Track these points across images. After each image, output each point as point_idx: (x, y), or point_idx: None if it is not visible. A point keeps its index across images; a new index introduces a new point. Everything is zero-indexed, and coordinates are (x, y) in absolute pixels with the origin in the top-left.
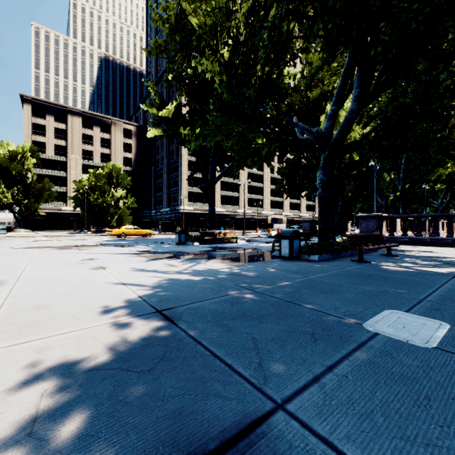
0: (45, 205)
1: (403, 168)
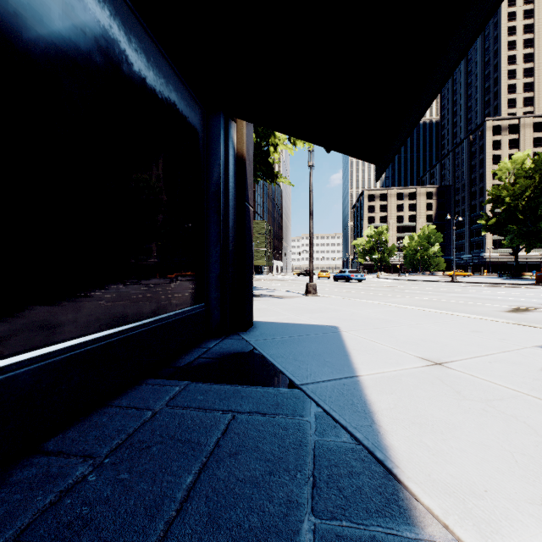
0: None
1: None
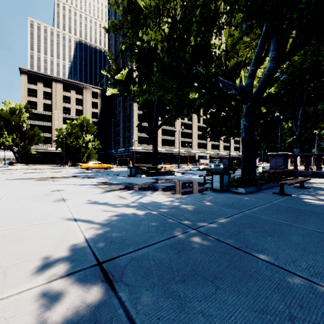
0: (36, 146)
1: (300, 117)
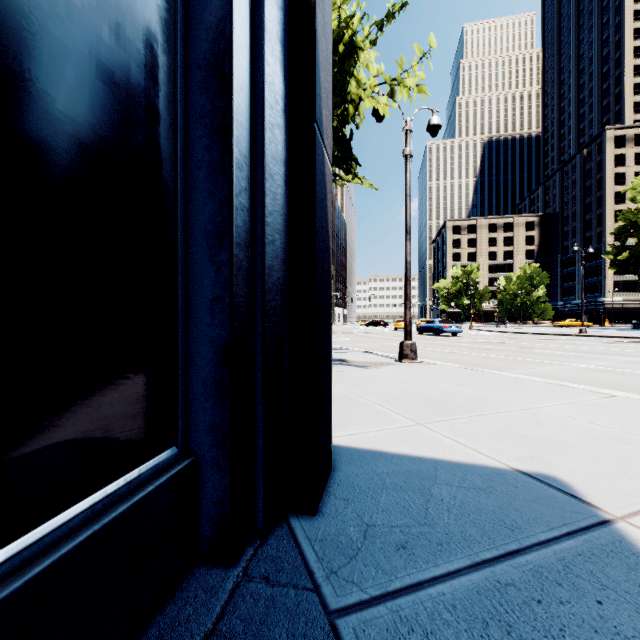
0: None
1: None
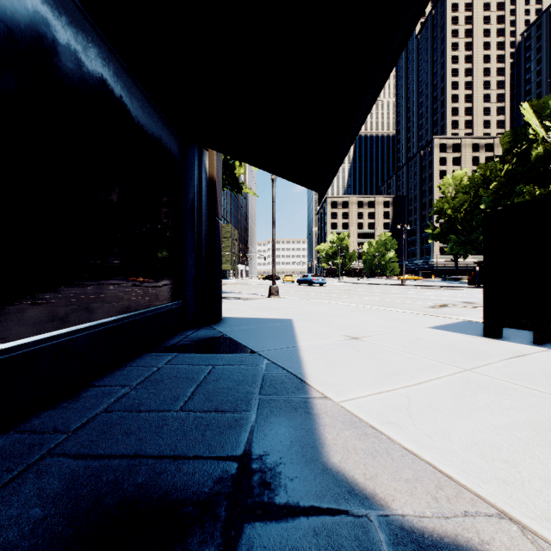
0: None
1: None
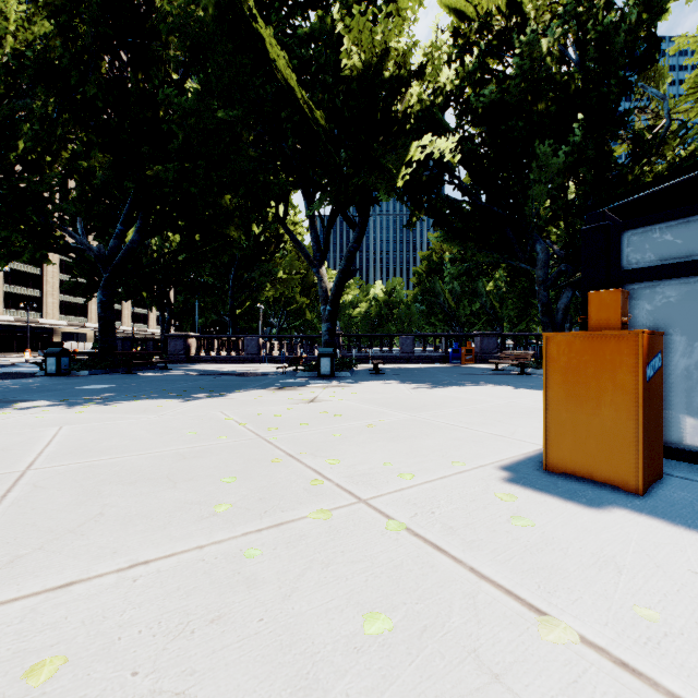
0: None
1: (232, 285)
